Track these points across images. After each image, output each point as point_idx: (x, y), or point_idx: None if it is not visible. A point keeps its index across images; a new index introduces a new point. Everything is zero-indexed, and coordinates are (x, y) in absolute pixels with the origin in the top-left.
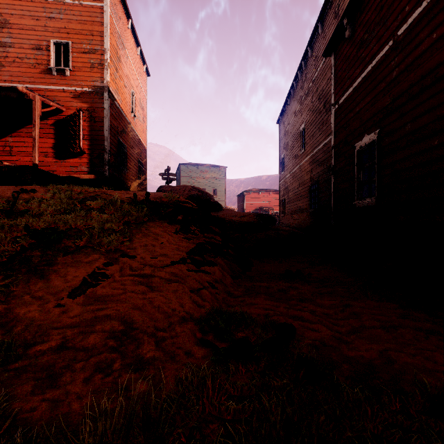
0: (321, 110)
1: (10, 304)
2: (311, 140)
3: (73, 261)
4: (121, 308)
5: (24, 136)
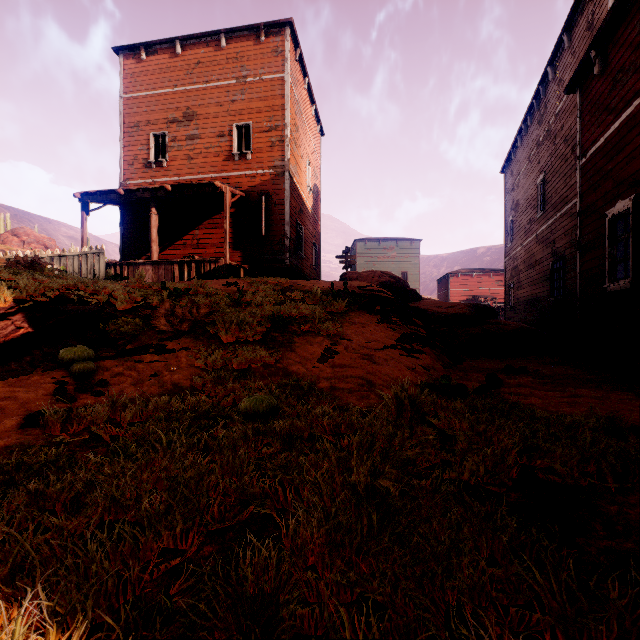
0: (568, 157)
1: (284, 364)
2: (553, 198)
3: (306, 341)
4: (358, 371)
5: (209, 227)
